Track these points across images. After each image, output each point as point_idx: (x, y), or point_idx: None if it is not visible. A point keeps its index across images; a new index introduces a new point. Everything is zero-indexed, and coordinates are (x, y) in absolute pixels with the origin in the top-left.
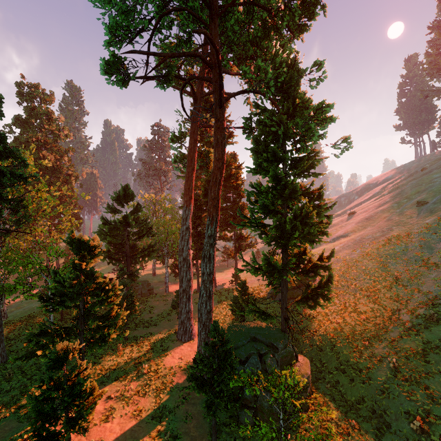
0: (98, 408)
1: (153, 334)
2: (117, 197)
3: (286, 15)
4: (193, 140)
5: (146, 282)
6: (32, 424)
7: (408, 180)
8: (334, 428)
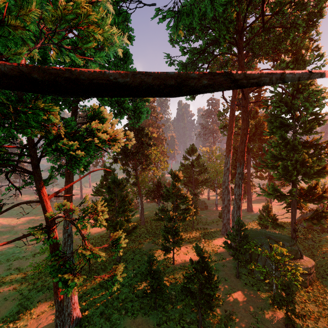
0: (182, 249)
1: (207, 229)
2: (188, 151)
3: (292, 30)
4: (232, 114)
5: (203, 202)
6: (162, 240)
7: None
8: (325, 302)
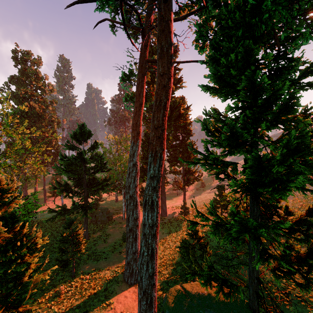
0: None
1: (101, 271)
2: (74, 135)
3: None
4: (141, 74)
5: (106, 210)
6: None
7: None
8: None
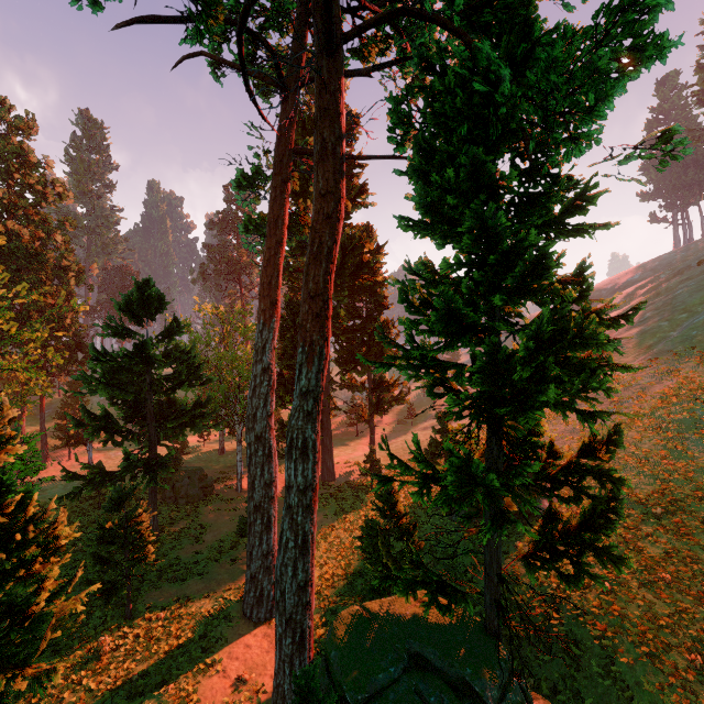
0: None
1: (191, 601)
2: (125, 304)
3: None
4: (281, 179)
5: (198, 473)
6: None
7: (678, 281)
8: None
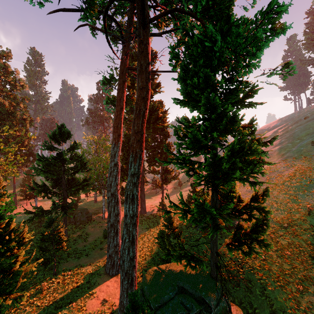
0: None
1: (82, 267)
2: (53, 135)
3: None
4: (122, 80)
5: (85, 210)
6: None
7: (295, 126)
8: None
